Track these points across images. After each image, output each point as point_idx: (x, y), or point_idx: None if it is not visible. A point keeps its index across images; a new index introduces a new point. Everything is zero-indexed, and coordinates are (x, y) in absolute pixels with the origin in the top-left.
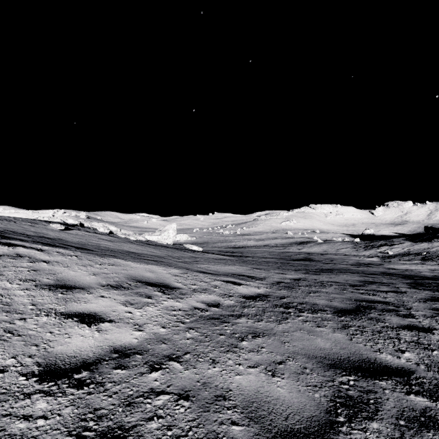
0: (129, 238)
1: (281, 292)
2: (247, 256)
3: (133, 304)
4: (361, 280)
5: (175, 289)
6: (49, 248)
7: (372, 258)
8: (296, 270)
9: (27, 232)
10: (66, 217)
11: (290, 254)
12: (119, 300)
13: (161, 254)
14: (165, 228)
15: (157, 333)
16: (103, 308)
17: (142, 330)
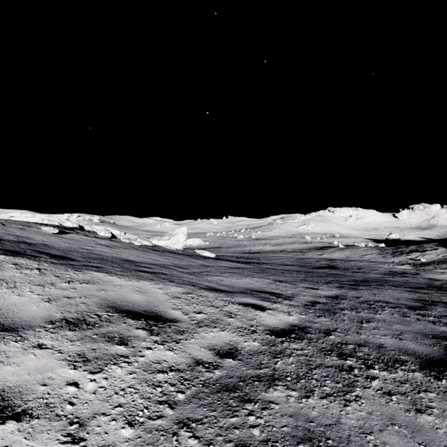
0: (133, 243)
1: (322, 321)
2: (265, 263)
3: (89, 362)
4: (415, 299)
5: (170, 322)
6: (4, 258)
7: (403, 265)
8: (327, 283)
9: (6, 237)
10: (63, 220)
11: (311, 261)
12: (68, 352)
13: (166, 262)
14: (175, 232)
15: (112, 444)
16: (26, 376)
17: (80, 441)
